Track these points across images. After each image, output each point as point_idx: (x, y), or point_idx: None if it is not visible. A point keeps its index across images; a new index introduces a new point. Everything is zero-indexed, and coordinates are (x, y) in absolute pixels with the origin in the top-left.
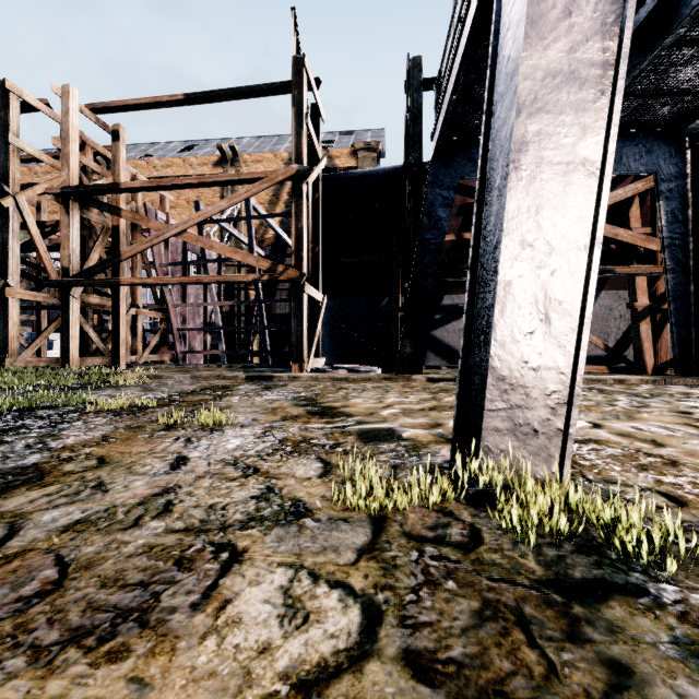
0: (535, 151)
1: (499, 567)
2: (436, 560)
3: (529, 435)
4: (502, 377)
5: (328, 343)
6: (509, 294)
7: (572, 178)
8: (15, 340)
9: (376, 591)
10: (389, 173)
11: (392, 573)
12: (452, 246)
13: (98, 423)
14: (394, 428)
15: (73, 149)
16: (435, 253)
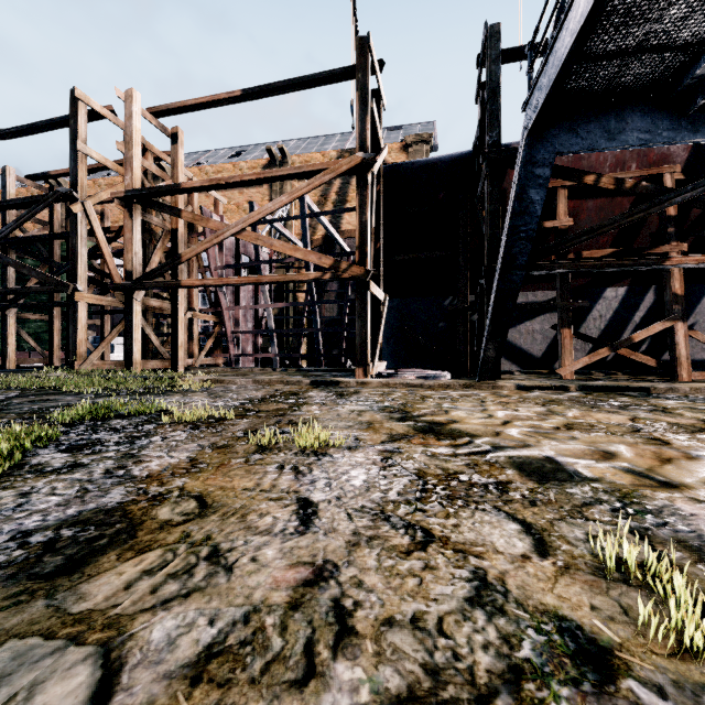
0: None
1: None
2: None
3: None
4: None
5: (385, 346)
6: None
7: None
8: (83, 343)
9: None
10: (456, 159)
11: None
12: None
13: (179, 439)
14: (554, 458)
15: (136, 152)
16: (525, 242)
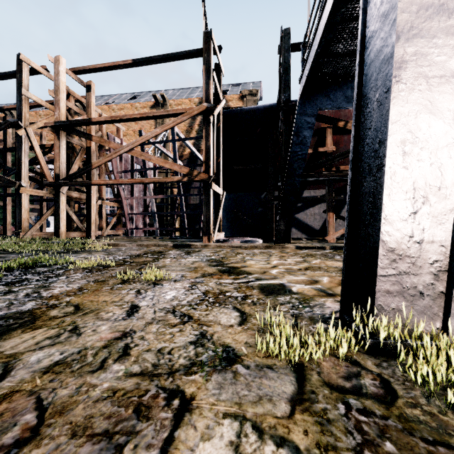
0: (413, 68)
1: (426, 425)
2: (364, 415)
3: (415, 296)
4: (391, 249)
5: (225, 222)
6: (395, 182)
7: (445, 88)
8: (26, 220)
9: (320, 452)
10: (267, 108)
11: (329, 430)
12: (310, 157)
13: (76, 277)
14: (284, 284)
15: (62, 97)
16: (301, 161)
